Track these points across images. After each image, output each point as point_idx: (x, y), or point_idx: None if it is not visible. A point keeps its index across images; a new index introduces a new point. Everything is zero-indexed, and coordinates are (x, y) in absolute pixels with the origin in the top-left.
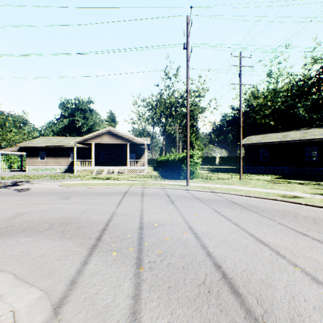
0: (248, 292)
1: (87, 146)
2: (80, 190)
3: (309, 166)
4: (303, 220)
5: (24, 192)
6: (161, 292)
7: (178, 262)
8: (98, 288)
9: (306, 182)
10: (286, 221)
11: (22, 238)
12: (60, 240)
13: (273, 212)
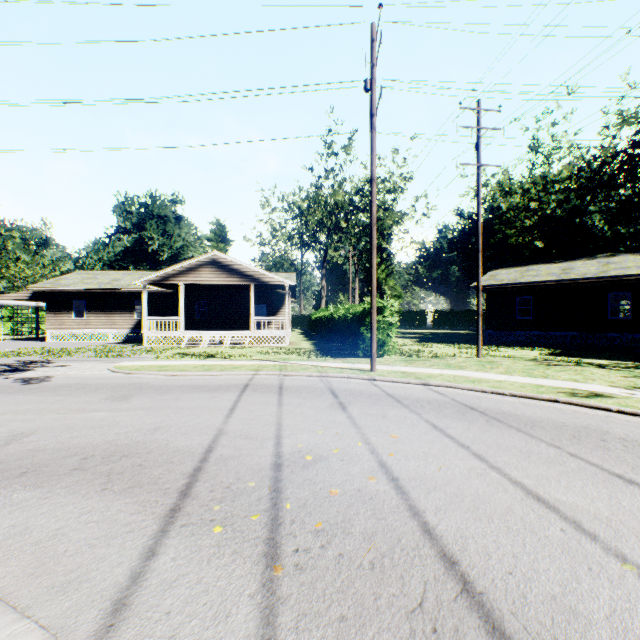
0: (525, 631)
1: (169, 290)
2: (153, 379)
3: (615, 330)
4: (621, 448)
5: (37, 385)
6: (323, 634)
7: (361, 550)
8: (176, 623)
9: (612, 364)
10: (585, 450)
11: (18, 492)
12: (101, 498)
13: (554, 429)
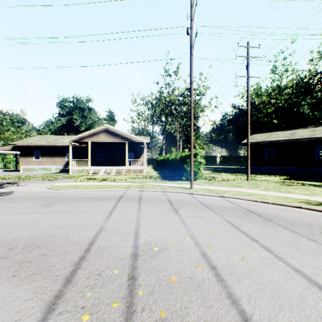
0: None
1: (83, 145)
2: (69, 193)
3: (319, 166)
4: None
5: (4, 197)
6: None
7: None
8: None
9: (321, 184)
10: None
11: None
12: (8, 284)
13: (307, 227)
